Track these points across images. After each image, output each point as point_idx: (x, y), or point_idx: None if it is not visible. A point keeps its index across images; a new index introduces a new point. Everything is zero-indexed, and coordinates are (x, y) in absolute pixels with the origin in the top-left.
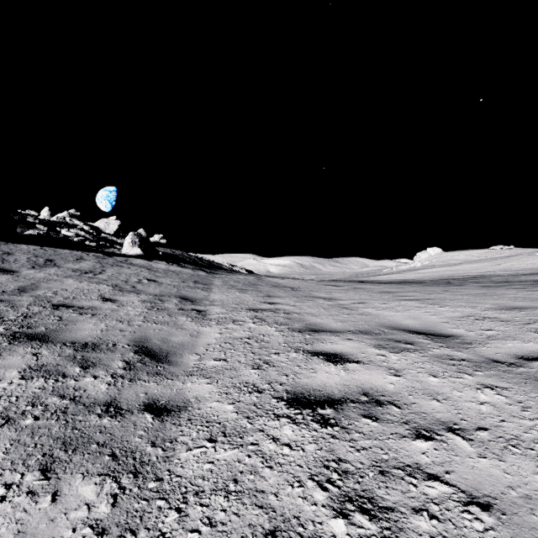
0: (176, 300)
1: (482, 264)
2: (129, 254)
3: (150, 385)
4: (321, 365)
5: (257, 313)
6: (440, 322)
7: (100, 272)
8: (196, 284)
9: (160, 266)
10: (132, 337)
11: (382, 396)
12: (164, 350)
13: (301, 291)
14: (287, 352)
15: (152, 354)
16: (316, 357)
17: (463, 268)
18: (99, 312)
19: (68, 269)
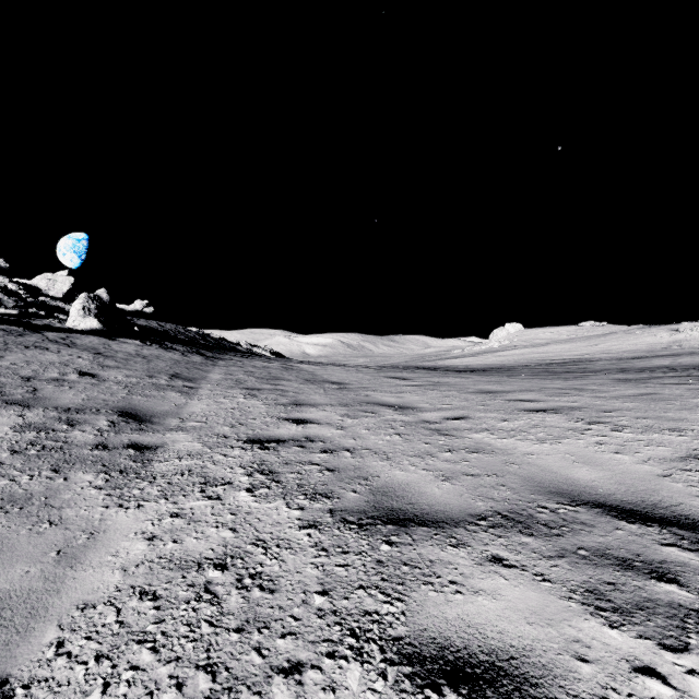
0: (107, 420)
1: (575, 344)
2: (79, 328)
3: None
4: None
5: (266, 454)
6: (652, 475)
7: None
8: (172, 380)
9: (124, 348)
10: None
11: None
12: None
13: (351, 389)
14: (327, 659)
15: None
16: None
17: (553, 350)
18: None
19: None
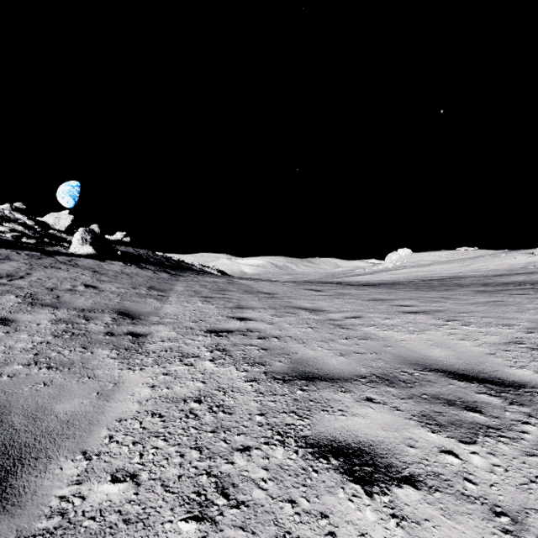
0: (110, 317)
1: (452, 265)
2: (78, 253)
3: None
4: (340, 496)
5: (220, 339)
6: (482, 353)
7: (21, 277)
8: (150, 291)
9: (112, 268)
10: None
11: None
12: (15, 450)
13: (278, 298)
14: (264, 445)
15: None
16: (324, 463)
17: (434, 269)
18: None
19: None
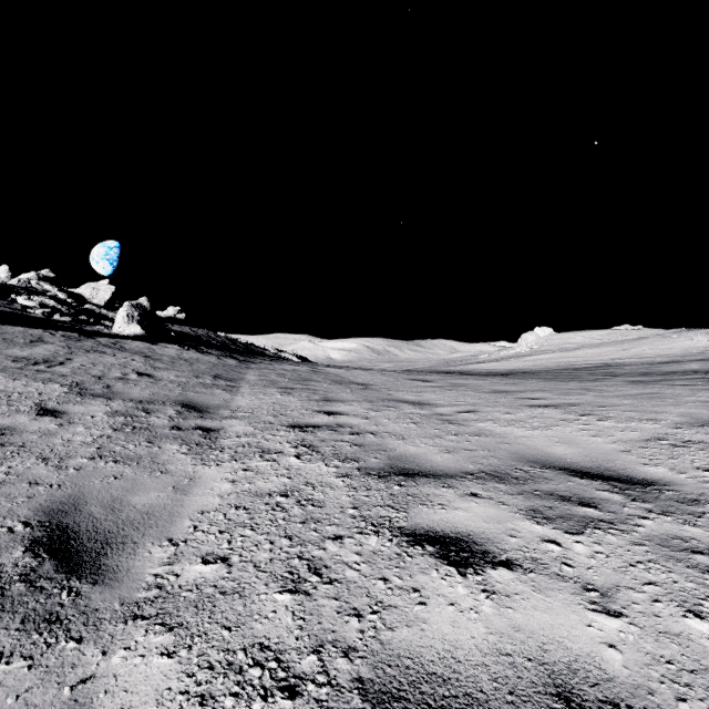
0: (174, 410)
1: (607, 349)
2: (124, 334)
3: (5, 672)
4: (433, 575)
5: (306, 435)
6: (615, 451)
7: (61, 362)
8: (216, 380)
9: (167, 352)
10: (47, 500)
11: (611, 705)
12: (101, 535)
13: (375, 389)
14: (357, 534)
15: (68, 548)
16: (419, 550)
17: (583, 354)
18: (14, 439)
19: (7, 357)
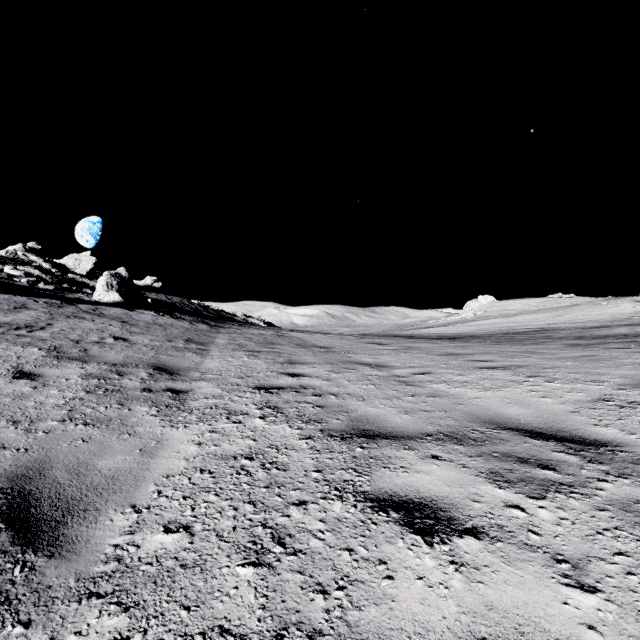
0: (146, 372)
1: (543, 315)
2: (103, 301)
3: None
4: (399, 545)
5: (271, 396)
6: (565, 411)
7: (42, 327)
8: (187, 344)
9: (143, 318)
10: (11, 465)
11: None
12: (63, 502)
13: (336, 352)
14: (321, 500)
15: (28, 517)
16: (384, 516)
17: (522, 320)
18: None
19: None
